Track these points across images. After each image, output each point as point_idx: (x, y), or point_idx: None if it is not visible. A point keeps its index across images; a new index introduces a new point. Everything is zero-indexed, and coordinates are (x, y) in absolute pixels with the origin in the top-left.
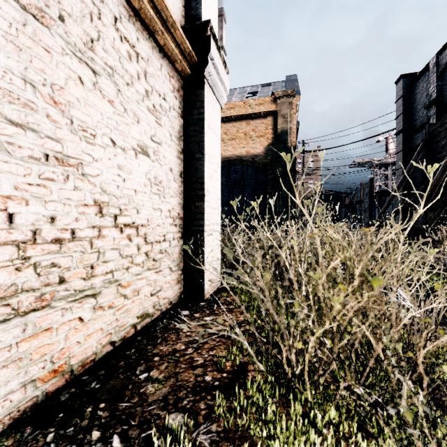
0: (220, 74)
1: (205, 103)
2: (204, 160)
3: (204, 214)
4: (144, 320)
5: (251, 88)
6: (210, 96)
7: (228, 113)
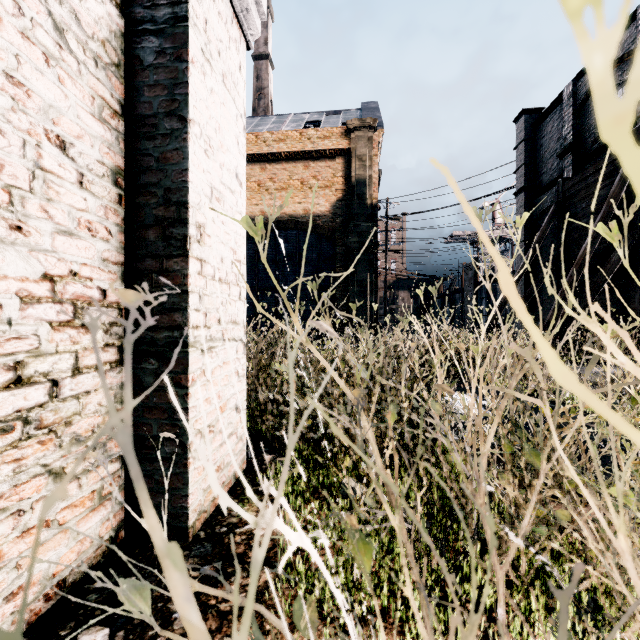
0: None
1: None
2: (186, 139)
3: (186, 295)
4: None
5: (310, 115)
6: None
7: (276, 148)
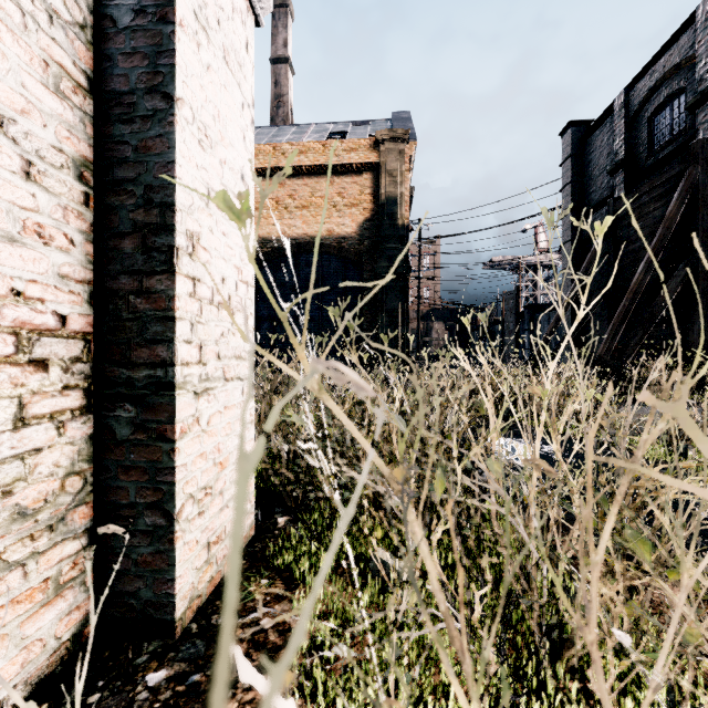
0: None
1: None
2: (173, 123)
3: (173, 323)
4: None
5: (335, 125)
6: None
7: (296, 161)
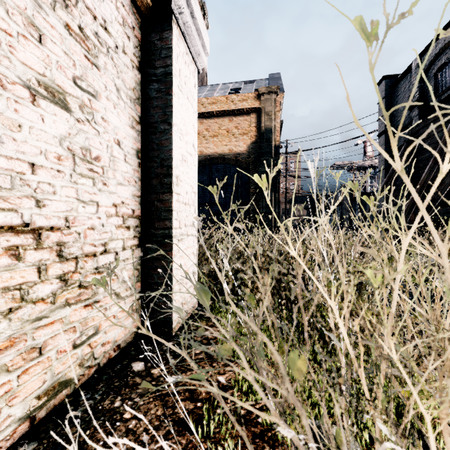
0: (196, 18)
1: (174, 51)
2: (171, 134)
3: (171, 212)
4: (57, 396)
5: (233, 84)
6: (182, 47)
7: (210, 108)
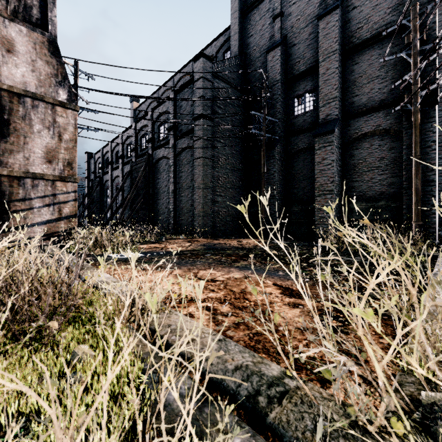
0: None
1: None
2: None
3: None
4: None
5: None
6: None
7: None
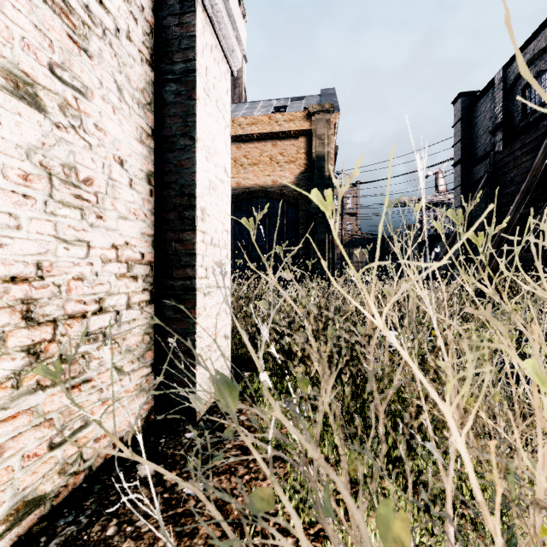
0: (228, 0)
1: (198, 41)
2: (195, 152)
3: (195, 256)
4: (23, 522)
5: (278, 101)
6: (209, 37)
7: (249, 130)
